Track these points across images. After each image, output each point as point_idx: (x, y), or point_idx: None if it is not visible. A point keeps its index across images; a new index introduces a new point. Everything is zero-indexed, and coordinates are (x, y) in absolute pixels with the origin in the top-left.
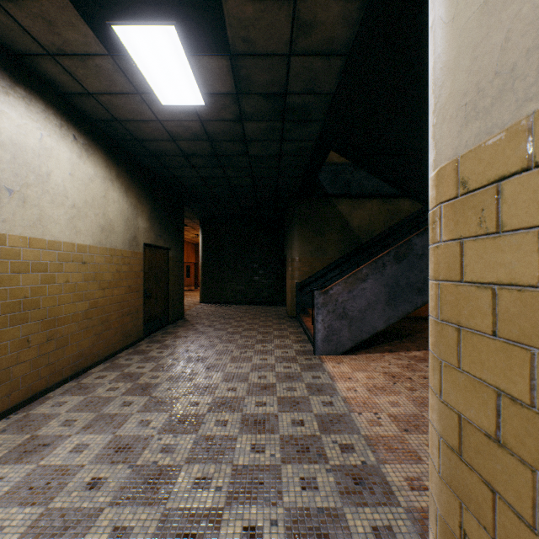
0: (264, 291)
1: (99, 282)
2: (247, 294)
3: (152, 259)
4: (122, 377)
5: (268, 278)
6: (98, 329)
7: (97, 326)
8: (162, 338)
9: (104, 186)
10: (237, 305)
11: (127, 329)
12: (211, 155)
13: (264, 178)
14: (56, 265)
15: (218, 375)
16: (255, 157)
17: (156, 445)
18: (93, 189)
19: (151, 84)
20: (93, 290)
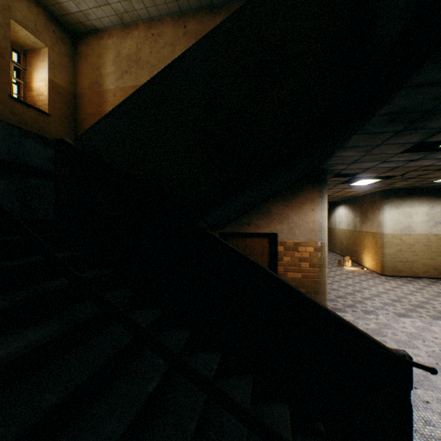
0: None
1: None
2: None
3: None
4: None
5: None
6: None
7: None
8: None
9: None
10: None
11: None
12: None
13: None
14: None
15: None
16: None
17: (436, 347)
18: None
19: None
20: None
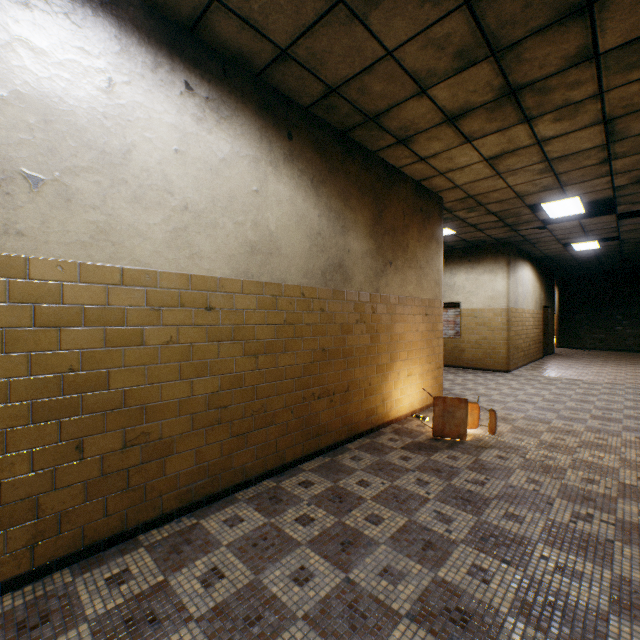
0: (628, 340)
1: (534, 326)
2: (607, 342)
3: (543, 314)
4: (553, 364)
5: (633, 328)
6: (534, 346)
7: (534, 344)
8: (553, 358)
9: (535, 283)
10: (597, 350)
11: (539, 350)
12: (592, 256)
13: (632, 258)
14: (529, 319)
15: (605, 368)
16: (626, 253)
17: (591, 373)
18: (533, 286)
19: (574, 248)
20: (533, 329)
